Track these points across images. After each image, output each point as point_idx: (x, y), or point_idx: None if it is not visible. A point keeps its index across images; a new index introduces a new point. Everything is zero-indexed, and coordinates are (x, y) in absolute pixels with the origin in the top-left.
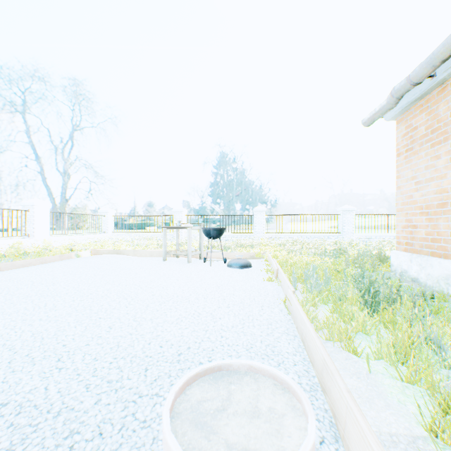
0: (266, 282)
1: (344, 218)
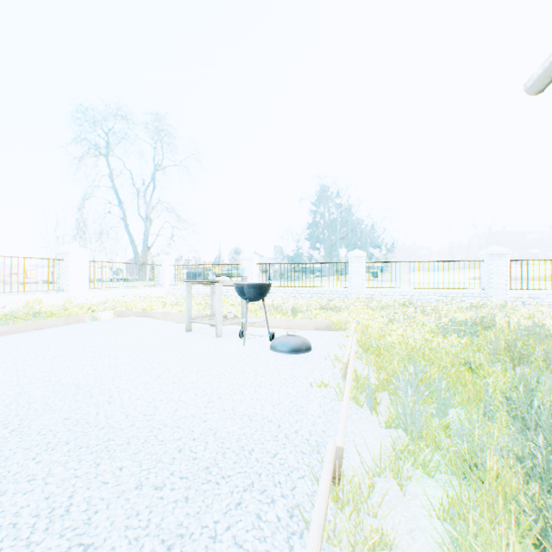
0: (315, 392)
1: (490, 265)
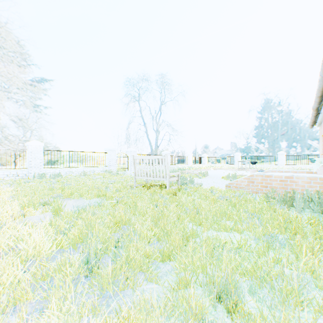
0: None
1: None
